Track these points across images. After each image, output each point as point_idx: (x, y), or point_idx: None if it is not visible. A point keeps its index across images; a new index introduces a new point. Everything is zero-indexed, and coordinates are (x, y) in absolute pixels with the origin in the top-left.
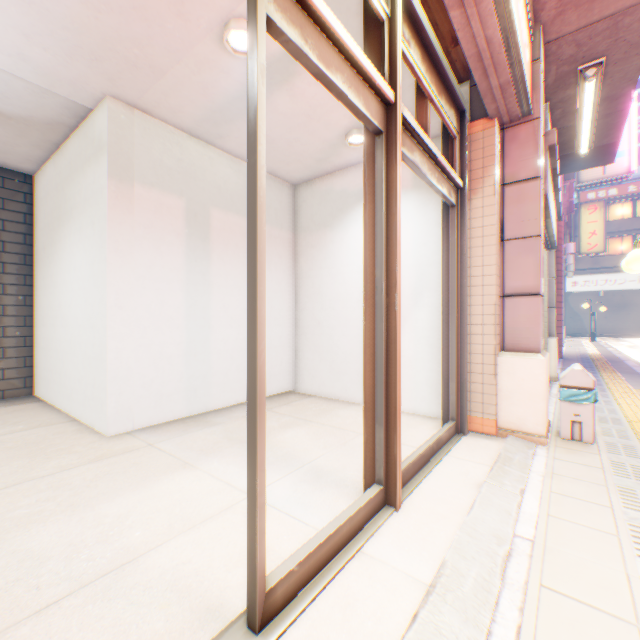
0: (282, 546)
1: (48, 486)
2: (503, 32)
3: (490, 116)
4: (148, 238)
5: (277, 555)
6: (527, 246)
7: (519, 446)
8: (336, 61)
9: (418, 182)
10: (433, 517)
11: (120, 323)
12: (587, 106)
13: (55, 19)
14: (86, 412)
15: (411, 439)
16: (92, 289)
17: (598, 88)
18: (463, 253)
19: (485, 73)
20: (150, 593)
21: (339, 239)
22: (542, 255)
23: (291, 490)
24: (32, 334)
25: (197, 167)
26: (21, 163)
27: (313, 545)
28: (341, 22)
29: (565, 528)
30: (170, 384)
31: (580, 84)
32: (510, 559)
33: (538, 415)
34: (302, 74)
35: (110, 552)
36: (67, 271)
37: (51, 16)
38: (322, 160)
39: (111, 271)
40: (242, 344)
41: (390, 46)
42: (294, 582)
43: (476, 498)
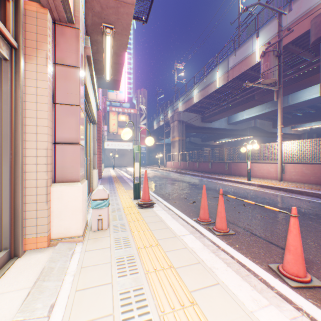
0: None
1: None
2: None
3: (43, 3)
4: None
5: None
6: (72, 111)
7: (64, 251)
8: None
9: None
10: None
11: None
12: (108, 51)
13: None
14: None
15: None
16: None
17: (112, 44)
18: (19, 104)
19: None
20: None
21: None
22: (84, 120)
23: None
24: None
25: None
26: None
27: None
28: None
29: None
30: None
31: (105, 36)
32: None
33: (79, 223)
34: None
35: None
36: None
37: None
38: None
39: None
40: None
41: None
42: None
43: None
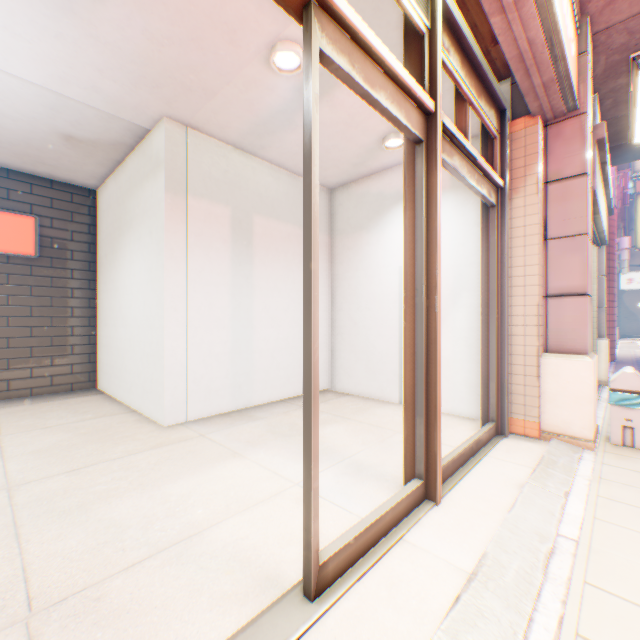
0: (329, 530)
1: (120, 467)
2: (546, 32)
3: (532, 114)
4: (198, 245)
5: (324, 537)
6: (573, 245)
7: (564, 450)
8: (380, 80)
9: (456, 182)
10: (473, 513)
11: (175, 323)
12: None
13: (125, 55)
14: (144, 404)
15: (449, 439)
16: (150, 293)
17: None
18: (503, 253)
19: (527, 73)
20: (216, 561)
21: (375, 241)
22: (589, 253)
23: (334, 481)
24: (95, 333)
25: (241, 177)
26: (87, 180)
27: (359, 529)
28: (381, 36)
29: (612, 531)
30: (217, 380)
31: (633, 72)
32: (553, 556)
33: (585, 419)
34: (342, 86)
35: (178, 525)
36: (127, 276)
37: (122, 53)
38: (358, 164)
39: (167, 276)
40: (282, 343)
41: (430, 57)
42: (343, 560)
43: (517, 497)
